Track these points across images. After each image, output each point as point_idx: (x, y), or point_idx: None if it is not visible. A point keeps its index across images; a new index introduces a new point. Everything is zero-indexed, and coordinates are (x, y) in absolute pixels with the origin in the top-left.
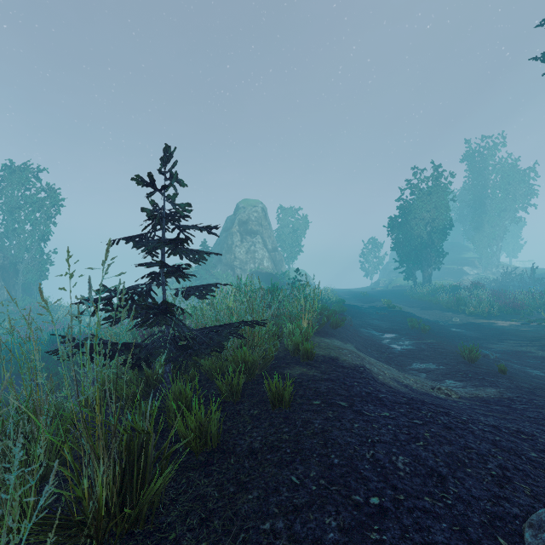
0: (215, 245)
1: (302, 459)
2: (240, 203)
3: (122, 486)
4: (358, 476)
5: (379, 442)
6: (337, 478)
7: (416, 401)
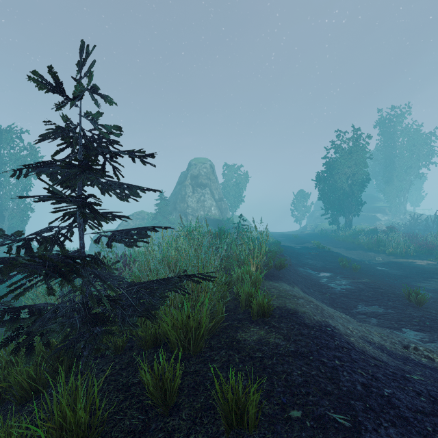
0: (171, 196)
1: None
2: (192, 161)
3: None
4: None
5: None
6: None
7: None
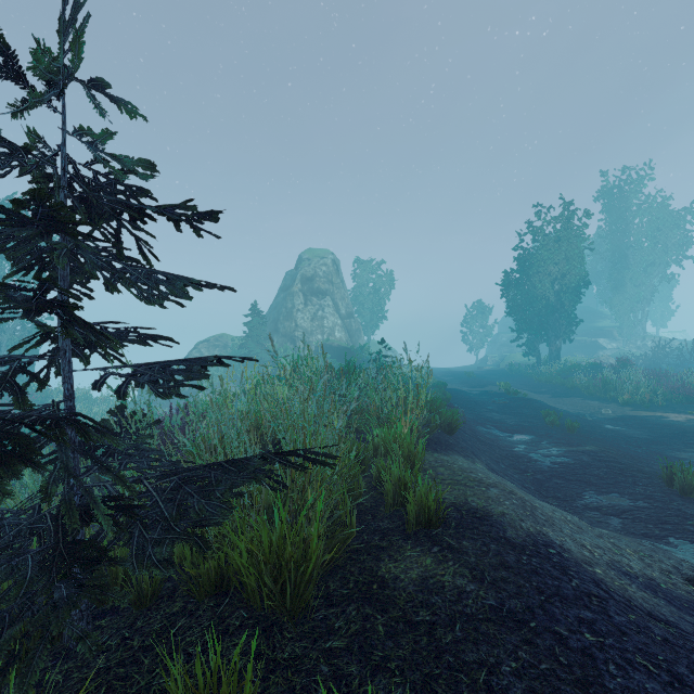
0: (269, 310)
1: None
2: (304, 254)
3: None
4: None
5: None
6: None
7: None
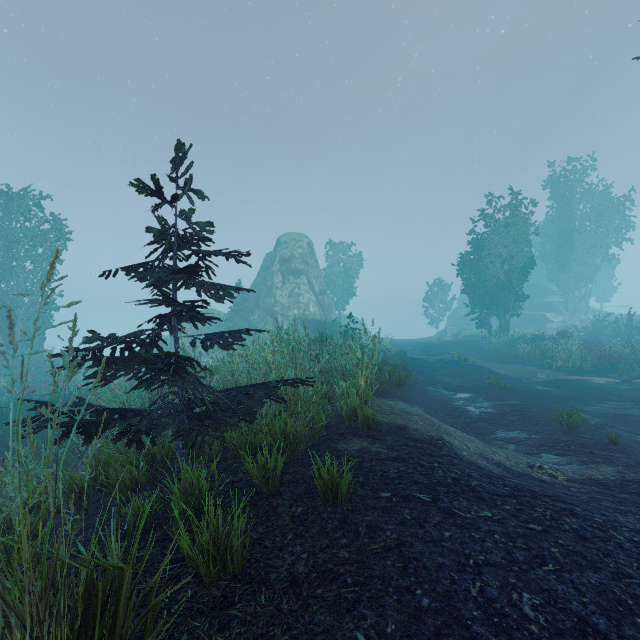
0: (251, 287)
1: (372, 597)
2: (282, 238)
3: None
4: (464, 633)
5: (486, 565)
6: (431, 636)
7: (524, 491)
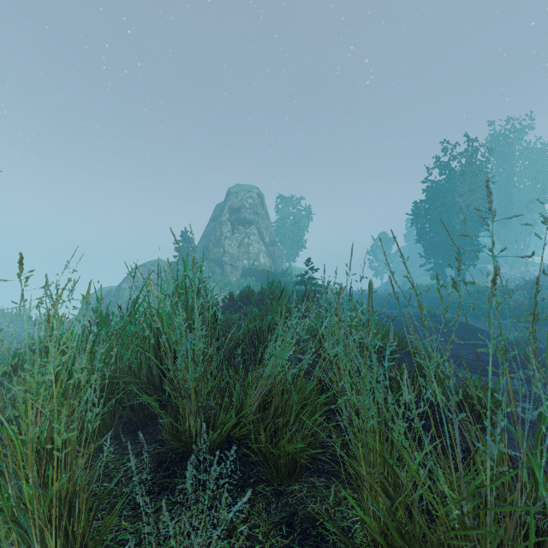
0: (201, 238)
1: None
2: (232, 188)
3: None
4: None
5: None
6: None
7: None
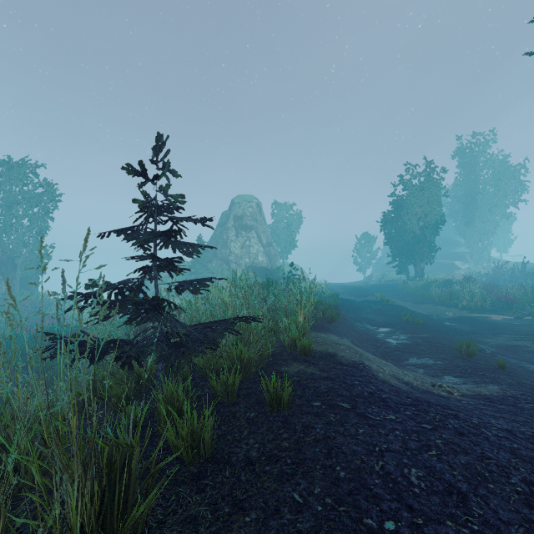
0: (210, 240)
1: (305, 471)
2: (235, 199)
3: (101, 509)
4: (368, 493)
5: (387, 451)
6: (345, 495)
7: (422, 402)
